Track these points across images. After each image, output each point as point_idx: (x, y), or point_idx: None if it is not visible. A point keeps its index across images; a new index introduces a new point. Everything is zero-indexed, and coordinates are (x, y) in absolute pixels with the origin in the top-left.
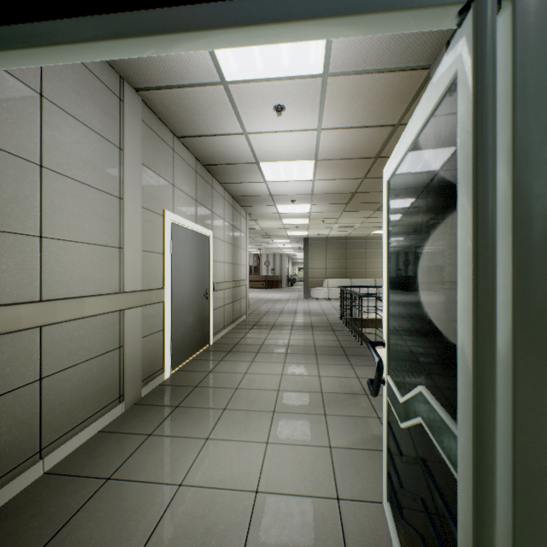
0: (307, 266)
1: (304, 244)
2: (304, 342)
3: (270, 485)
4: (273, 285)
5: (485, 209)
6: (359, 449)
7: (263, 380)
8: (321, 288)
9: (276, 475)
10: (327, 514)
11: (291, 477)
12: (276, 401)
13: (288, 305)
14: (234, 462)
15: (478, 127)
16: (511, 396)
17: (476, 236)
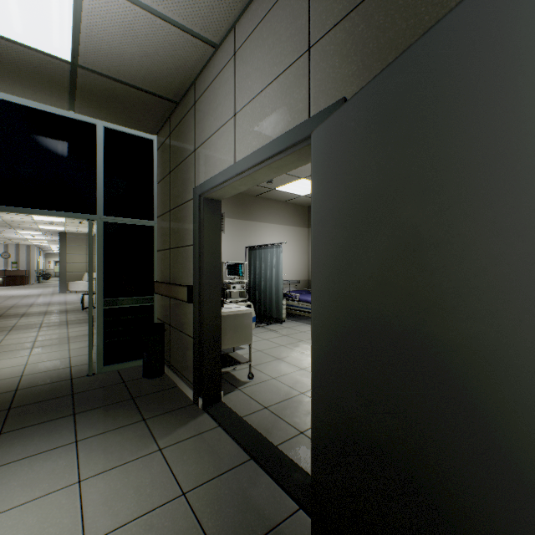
0: (65, 260)
1: (61, 238)
2: (58, 320)
3: (34, 362)
4: (16, 282)
5: (91, 257)
6: (86, 347)
7: (21, 340)
8: (82, 281)
9: (37, 360)
10: (64, 360)
11: (46, 358)
12: (34, 344)
13: (41, 299)
14: (9, 363)
15: (89, 243)
16: (97, 290)
17: (89, 262)
